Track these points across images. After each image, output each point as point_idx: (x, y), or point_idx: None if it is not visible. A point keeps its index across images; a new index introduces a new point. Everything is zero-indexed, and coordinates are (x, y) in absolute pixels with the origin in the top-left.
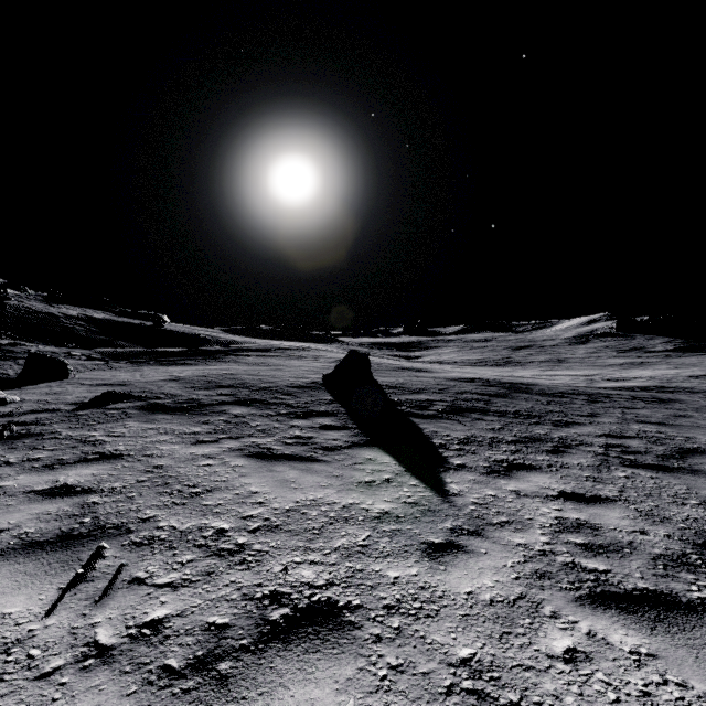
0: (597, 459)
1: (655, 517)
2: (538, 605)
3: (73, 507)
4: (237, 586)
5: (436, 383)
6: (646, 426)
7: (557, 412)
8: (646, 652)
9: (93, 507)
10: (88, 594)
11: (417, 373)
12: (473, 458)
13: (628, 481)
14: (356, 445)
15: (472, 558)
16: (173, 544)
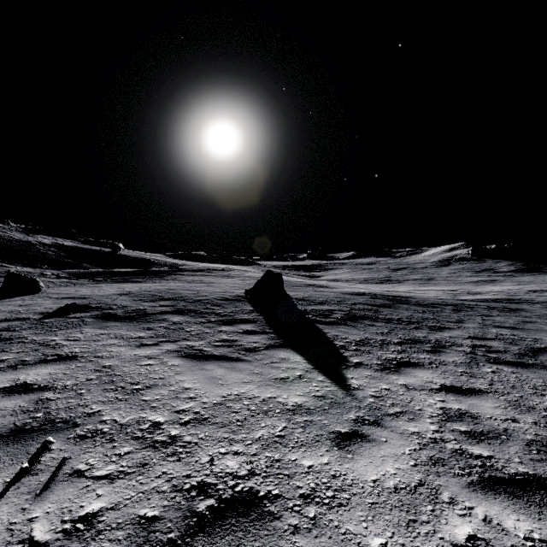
0: (467, 357)
1: (522, 407)
2: (437, 491)
3: (28, 403)
4: (168, 477)
5: (335, 296)
6: (502, 330)
7: (431, 319)
8: (539, 538)
9: (46, 403)
10: (31, 487)
11: (319, 288)
12: (368, 357)
13: (494, 375)
14: (273, 346)
15: (375, 447)
16: (114, 437)
